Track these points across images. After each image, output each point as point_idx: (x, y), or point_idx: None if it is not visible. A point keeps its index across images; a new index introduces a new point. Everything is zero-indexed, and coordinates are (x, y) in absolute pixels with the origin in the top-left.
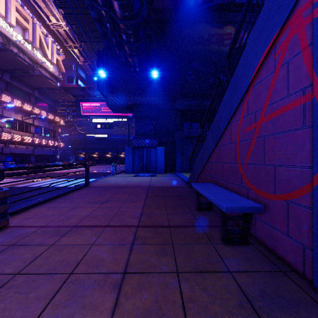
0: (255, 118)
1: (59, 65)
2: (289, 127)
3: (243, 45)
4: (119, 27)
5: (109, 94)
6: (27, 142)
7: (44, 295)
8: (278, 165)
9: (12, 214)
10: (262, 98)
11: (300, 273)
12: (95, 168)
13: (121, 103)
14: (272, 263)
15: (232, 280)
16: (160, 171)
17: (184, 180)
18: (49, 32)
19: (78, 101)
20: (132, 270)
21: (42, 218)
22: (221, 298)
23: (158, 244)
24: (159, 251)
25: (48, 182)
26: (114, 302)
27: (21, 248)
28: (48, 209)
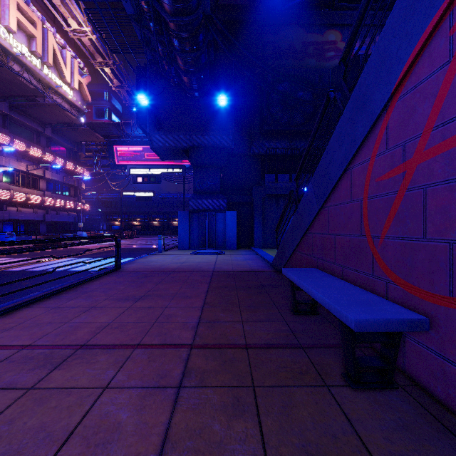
0: (404, 154)
1: (82, 91)
2: None
3: (374, 33)
4: (167, 27)
5: (154, 132)
6: (35, 204)
7: None
8: None
9: None
10: (419, 116)
11: None
12: (135, 242)
13: (173, 144)
14: (454, 436)
15: None
16: (230, 246)
17: (267, 261)
18: (69, 42)
19: (110, 143)
20: (174, 455)
21: (31, 329)
22: None
23: (228, 386)
24: (229, 404)
25: (60, 263)
26: None
27: None
28: (46, 311)
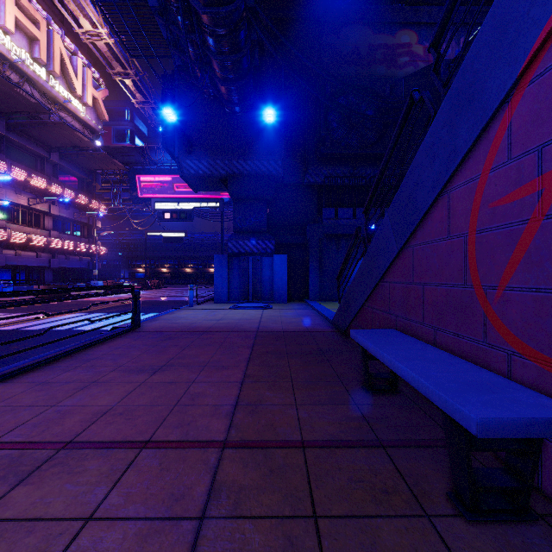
0: (540, 164)
1: (97, 108)
2: None
3: None
4: (200, 21)
5: (185, 156)
6: (38, 246)
7: None
8: None
9: None
10: None
11: None
12: (162, 293)
13: (208, 172)
14: None
15: None
16: (279, 298)
17: (326, 317)
18: (81, 48)
19: (132, 172)
20: None
21: (2, 416)
22: None
23: (276, 516)
24: None
25: (65, 320)
26: None
27: None
28: (29, 388)
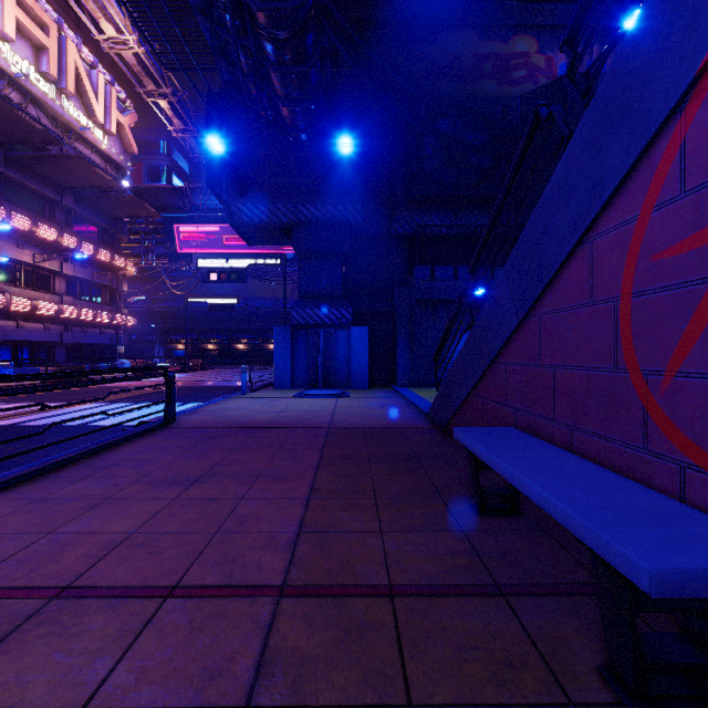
0: None
1: (124, 137)
2: None
3: None
4: (254, 21)
5: (235, 198)
6: (46, 316)
7: None
8: None
9: None
10: None
11: None
12: (207, 376)
13: (266, 219)
14: None
15: None
16: (358, 383)
17: (420, 409)
18: (102, 60)
19: (169, 220)
20: None
21: None
22: None
23: (353, 705)
24: None
25: (78, 413)
26: None
27: None
28: (20, 508)
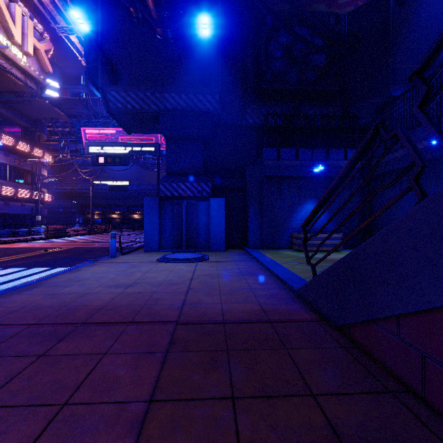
0: None
1: (40, 59)
2: None
3: None
4: None
5: (109, 86)
6: None
7: None
8: None
9: None
10: None
11: None
12: (103, 238)
13: (137, 106)
14: None
15: None
16: (216, 246)
17: (283, 280)
18: (25, 2)
19: (79, 124)
20: None
21: None
22: None
23: None
24: None
25: None
26: None
27: None
28: None
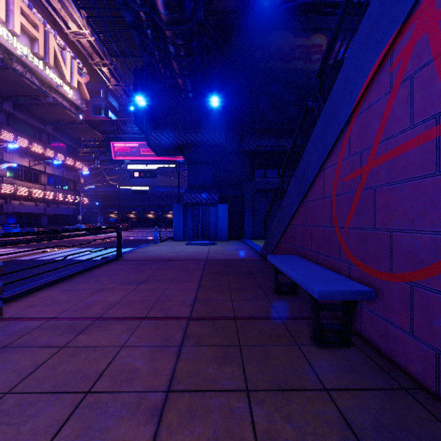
0: (361, 161)
1: (81, 90)
2: (414, 173)
3: (342, 57)
4: (164, 34)
5: (151, 130)
6: (37, 197)
7: (45, 428)
8: (396, 230)
9: (8, 300)
10: (371, 131)
11: (432, 391)
12: (132, 234)
13: (168, 142)
14: (388, 376)
15: (330, 404)
16: (222, 237)
17: (256, 250)
18: (68, 43)
19: (108, 139)
20: (179, 387)
21: (52, 306)
22: (315, 434)
23: (219, 345)
24: (220, 357)
25: (65, 253)
26: (150, 439)
27: (16, 351)
28: (62, 292)
